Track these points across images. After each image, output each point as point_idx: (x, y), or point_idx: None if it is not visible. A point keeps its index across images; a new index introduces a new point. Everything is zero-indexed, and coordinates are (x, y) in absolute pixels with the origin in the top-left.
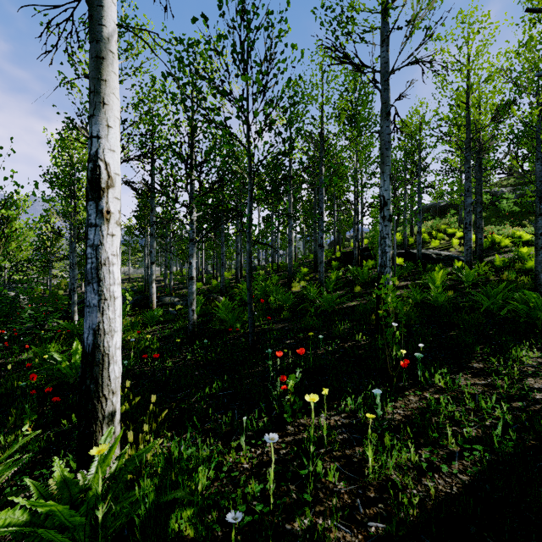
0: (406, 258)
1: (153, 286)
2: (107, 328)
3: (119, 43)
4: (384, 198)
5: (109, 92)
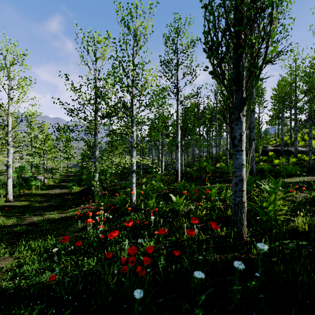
0: (277, 152)
1: (163, 164)
2: (179, 167)
3: None
4: None
5: (179, 134)
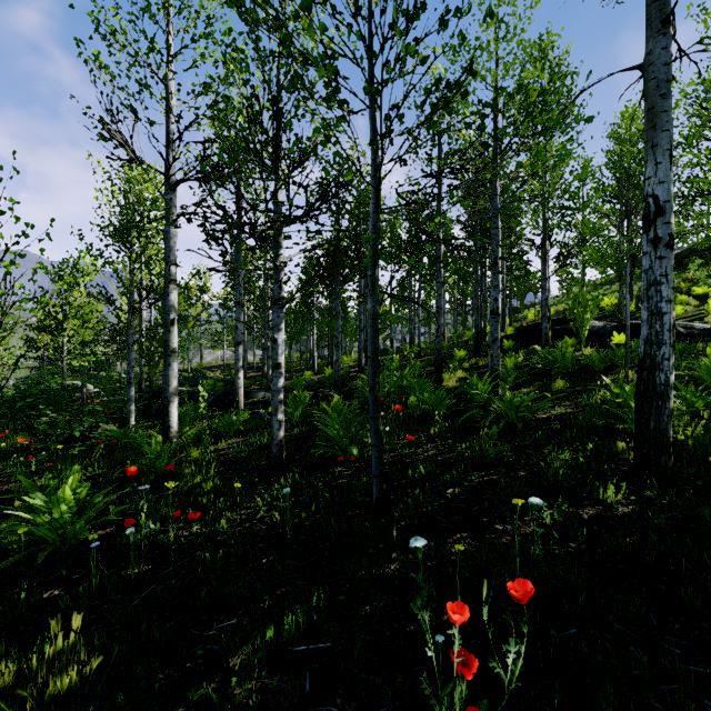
0: (631, 334)
1: (240, 377)
2: None
3: (180, 10)
4: (656, 200)
5: None
